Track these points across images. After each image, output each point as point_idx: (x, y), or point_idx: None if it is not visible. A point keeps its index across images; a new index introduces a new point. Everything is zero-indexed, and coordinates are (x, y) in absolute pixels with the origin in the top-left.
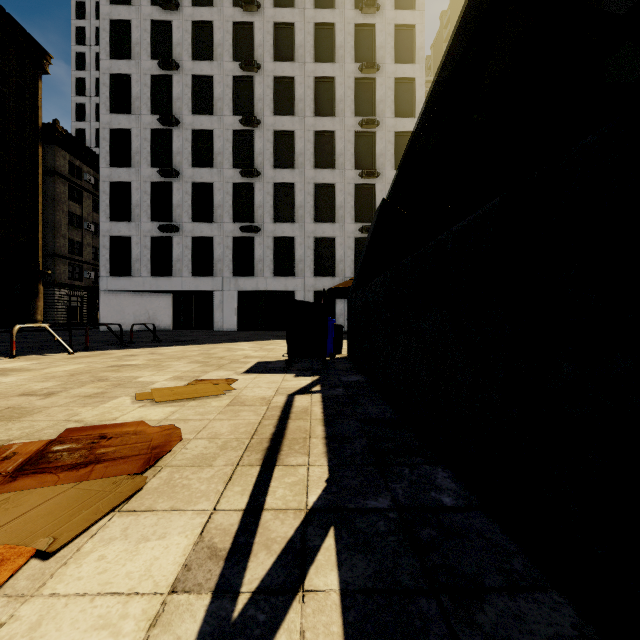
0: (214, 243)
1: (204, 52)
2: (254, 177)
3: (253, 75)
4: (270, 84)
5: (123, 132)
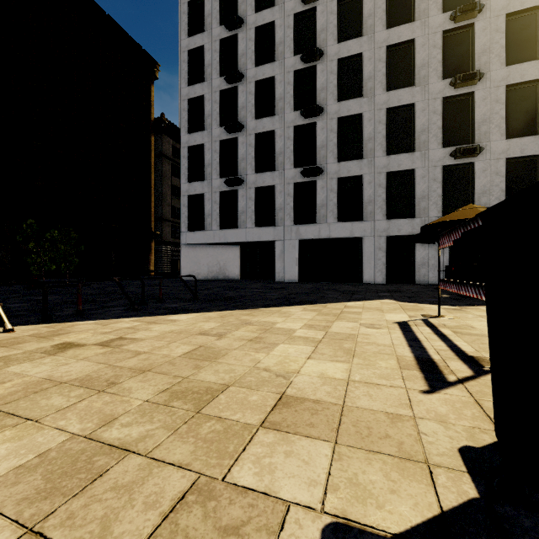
0: (275, 192)
1: (266, 1)
2: (316, 115)
3: (315, 6)
4: (333, 9)
5: (198, 100)
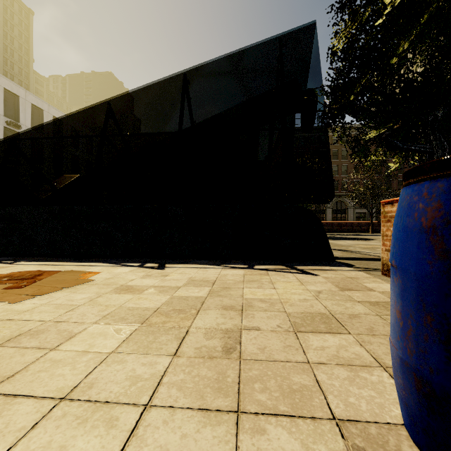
0: None
1: None
2: None
3: None
4: None
5: None
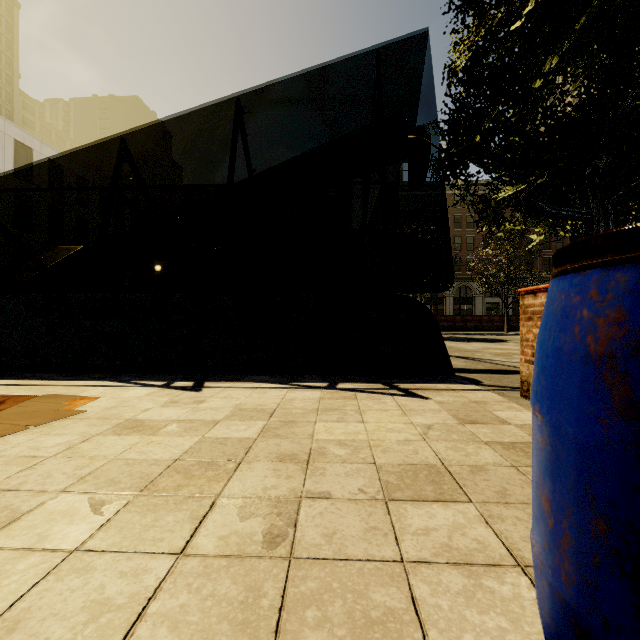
0: None
1: None
2: None
3: None
4: None
5: None
